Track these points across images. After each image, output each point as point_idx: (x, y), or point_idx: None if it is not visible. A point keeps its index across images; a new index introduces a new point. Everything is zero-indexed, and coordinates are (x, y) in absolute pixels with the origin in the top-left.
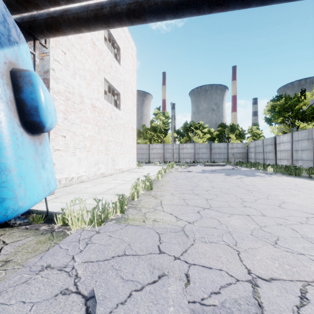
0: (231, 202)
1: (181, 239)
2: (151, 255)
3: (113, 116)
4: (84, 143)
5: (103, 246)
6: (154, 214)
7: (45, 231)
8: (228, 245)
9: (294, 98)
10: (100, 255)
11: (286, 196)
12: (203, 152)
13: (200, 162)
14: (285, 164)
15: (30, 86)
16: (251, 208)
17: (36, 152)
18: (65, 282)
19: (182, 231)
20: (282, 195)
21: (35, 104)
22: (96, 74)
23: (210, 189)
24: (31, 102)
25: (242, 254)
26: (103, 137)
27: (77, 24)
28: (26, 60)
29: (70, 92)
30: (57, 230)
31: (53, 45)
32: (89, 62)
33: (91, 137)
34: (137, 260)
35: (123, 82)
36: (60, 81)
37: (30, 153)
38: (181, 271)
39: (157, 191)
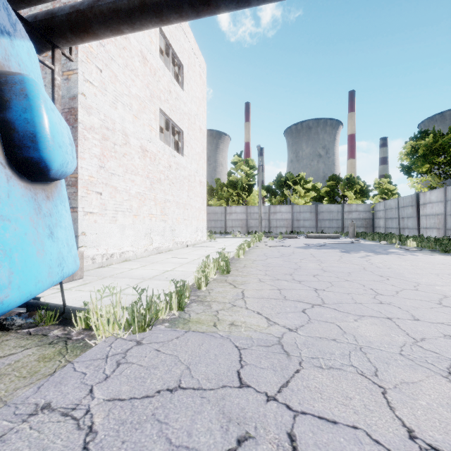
0: (357, 296)
1: (278, 360)
2: (225, 391)
3: (172, 164)
4: (129, 203)
5: (144, 368)
6: (232, 313)
7: (56, 339)
8: (362, 375)
9: (448, 135)
10: (137, 386)
11: (447, 286)
12: (305, 218)
13: (302, 233)
14: (434, 235)
15: (23, 99)
16: (392, 305)
17: (37, 211)
18: (67, 442)
19: (279, 345)
20: (440, 284)
21: (31, 130)
22: (147, 103)
23: (319, 273)
24: (25, 126)
25: (390, 394)
26: (157, 195)
27: (114, 19)
28: (27, 65)
29: (109, 128)
30: (75, 338)
31: (83, 59)
32: (137, 85)
33: (140, 194)
34: (199, 402)
35: (187, 115)
36: (93, 111)
37: (24, 212)
38: (279, 427)
39: (237, 275)
